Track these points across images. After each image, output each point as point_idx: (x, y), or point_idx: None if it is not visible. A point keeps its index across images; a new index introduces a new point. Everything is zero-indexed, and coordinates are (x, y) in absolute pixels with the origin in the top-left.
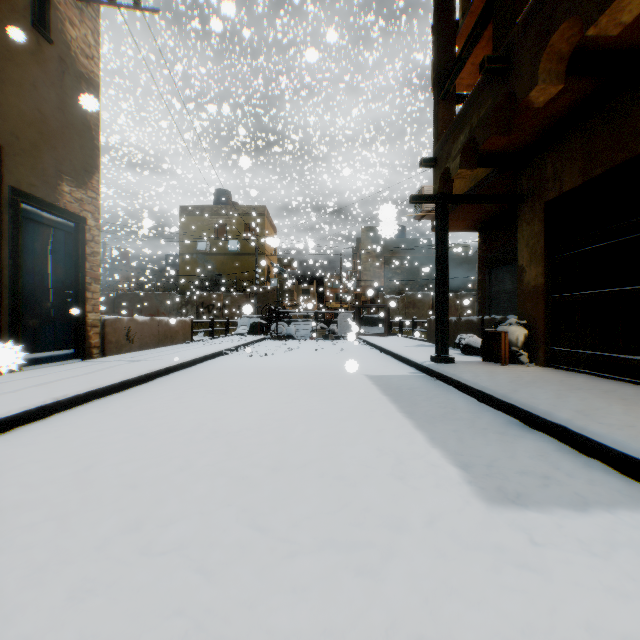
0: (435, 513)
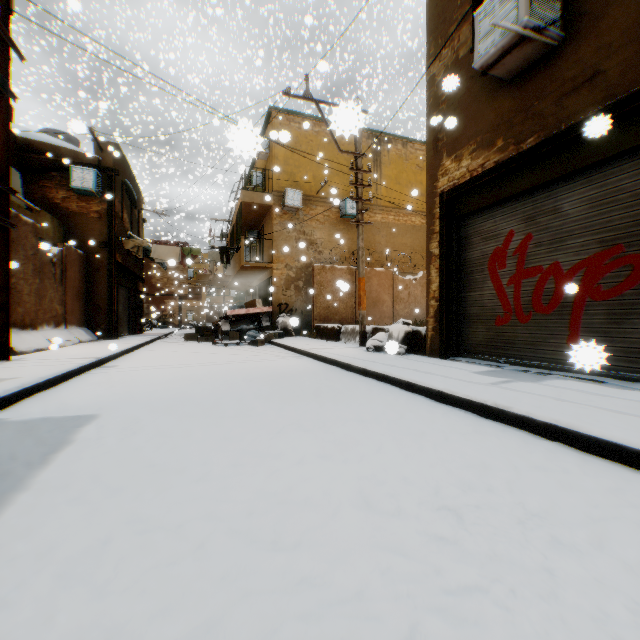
0: (135, 410)
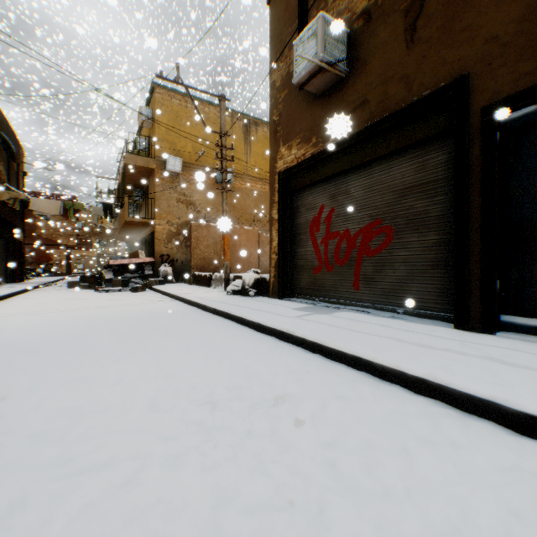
0: None
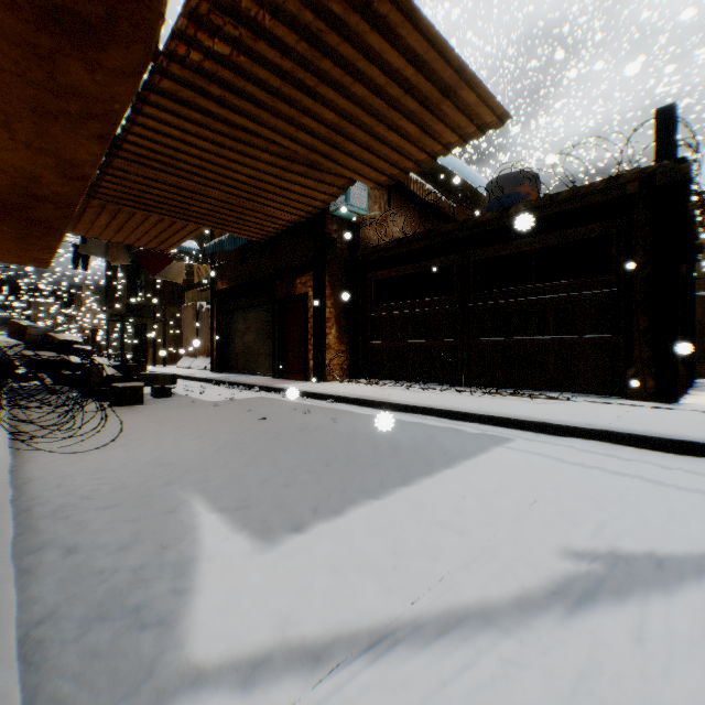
0: None
